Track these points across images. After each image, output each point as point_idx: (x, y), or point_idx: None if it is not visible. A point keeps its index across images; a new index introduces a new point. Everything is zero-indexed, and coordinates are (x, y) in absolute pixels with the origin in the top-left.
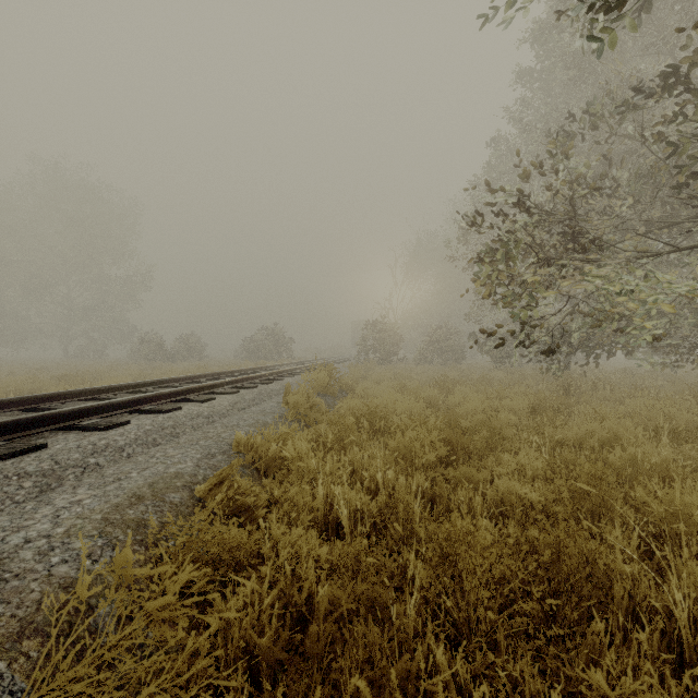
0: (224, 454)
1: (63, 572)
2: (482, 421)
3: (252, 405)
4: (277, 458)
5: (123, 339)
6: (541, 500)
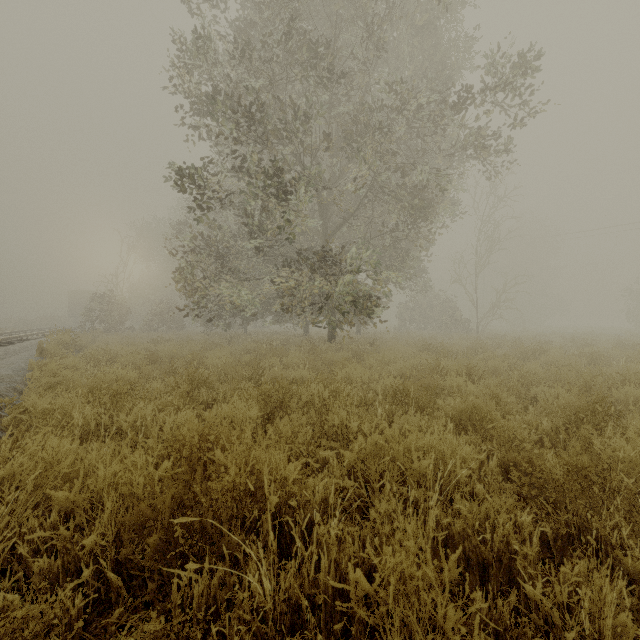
0: (24, 370)
1: (4, 386)
2: (170, 352)
3: (7, 357)
4: (60, 367)
5: None
6: (177, 367)
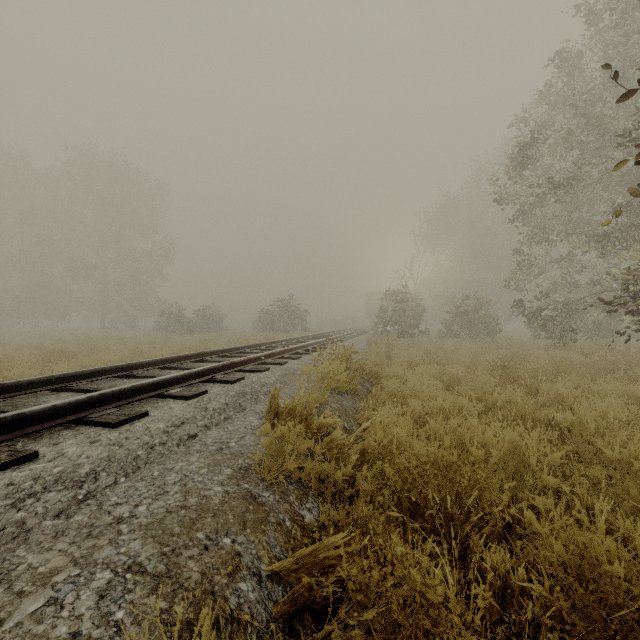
0: None
1: None
2: None
3: (215, 423)
4: None
5: (152, 311)
6: None
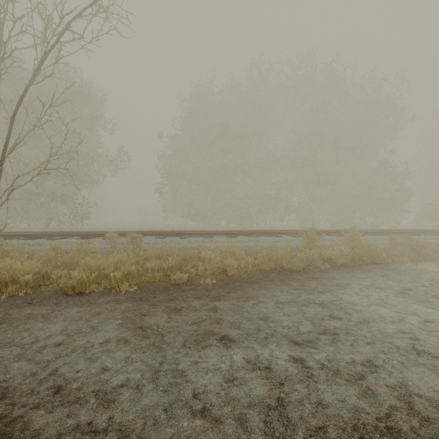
0: None
1: None
2: None
3: None
4: None
5: None
6: None
